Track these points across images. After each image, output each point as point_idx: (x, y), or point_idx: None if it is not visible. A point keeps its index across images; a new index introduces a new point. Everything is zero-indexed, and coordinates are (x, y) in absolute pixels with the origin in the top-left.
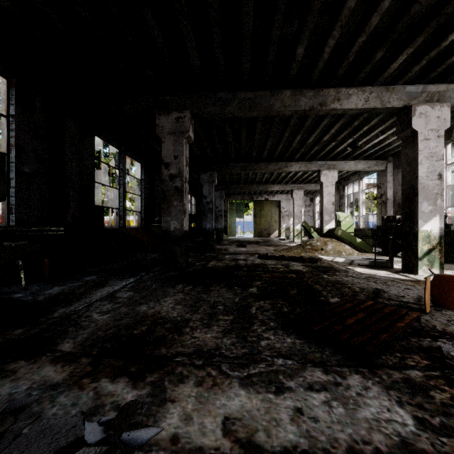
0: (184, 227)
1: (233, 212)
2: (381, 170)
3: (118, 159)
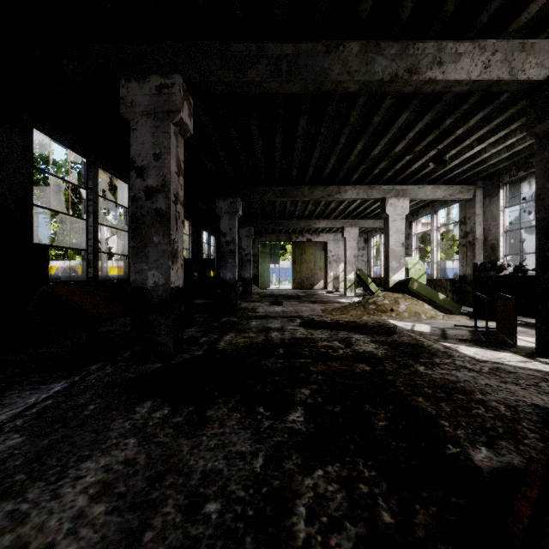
0: (174, 281)
1: (265, 256)
2: (466, 199)
3: (85, 173)
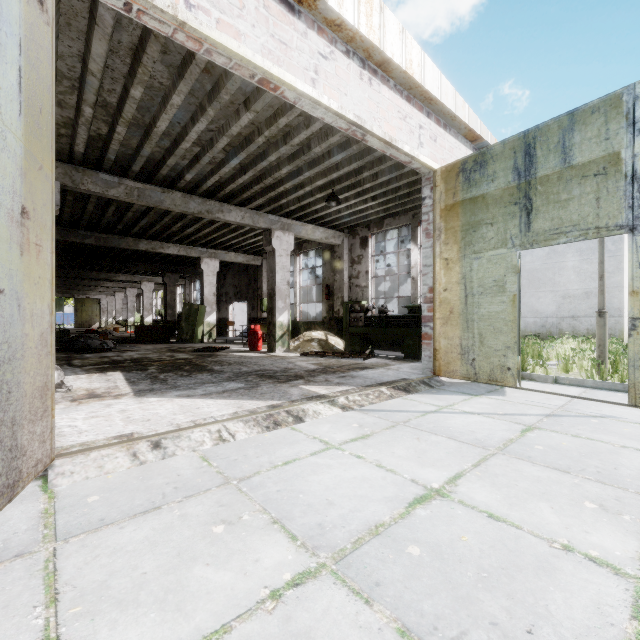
0: None
1: None
2: None
3: None
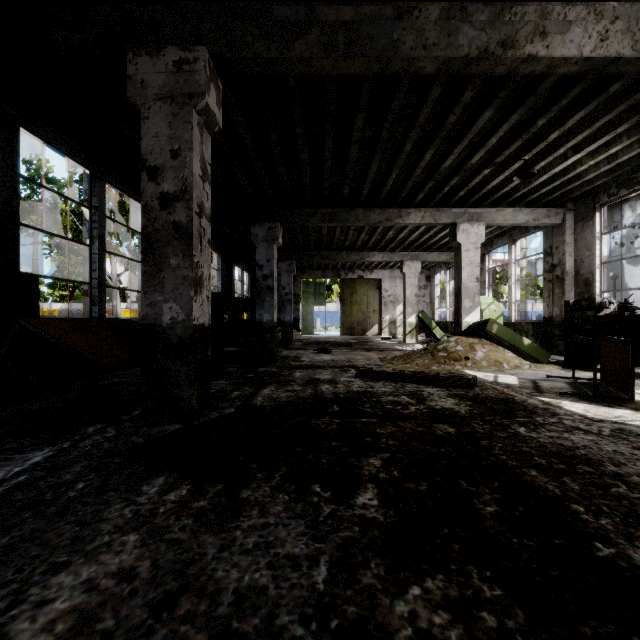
0: (197, 317)
1: (309, 297)
2: (553, 225)
3: (89, 188)
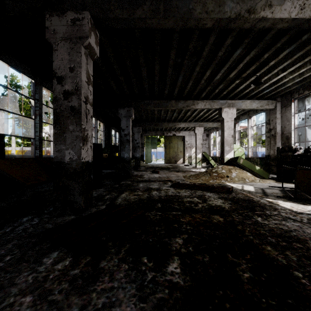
0: (84, 157)
1: (148, 144)
2: (270, 109)
3: (34, 89)
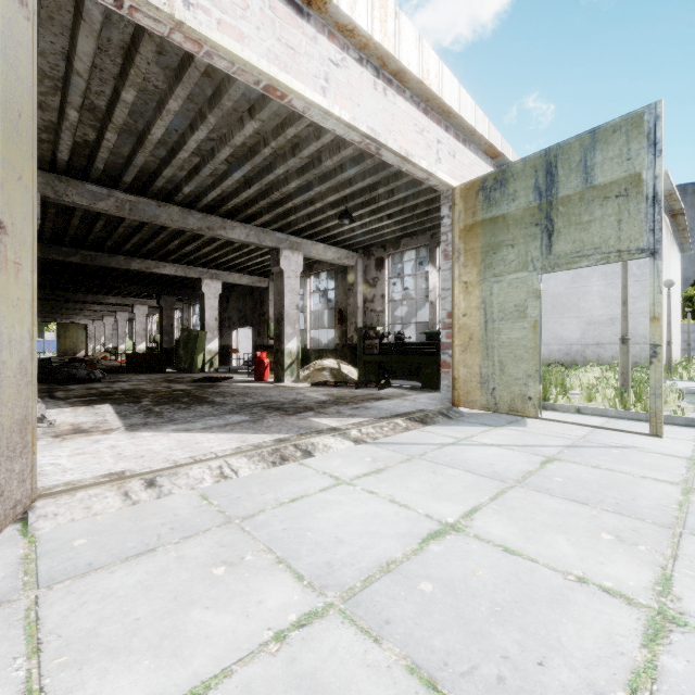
0: None
1: None
2: None
3: None
